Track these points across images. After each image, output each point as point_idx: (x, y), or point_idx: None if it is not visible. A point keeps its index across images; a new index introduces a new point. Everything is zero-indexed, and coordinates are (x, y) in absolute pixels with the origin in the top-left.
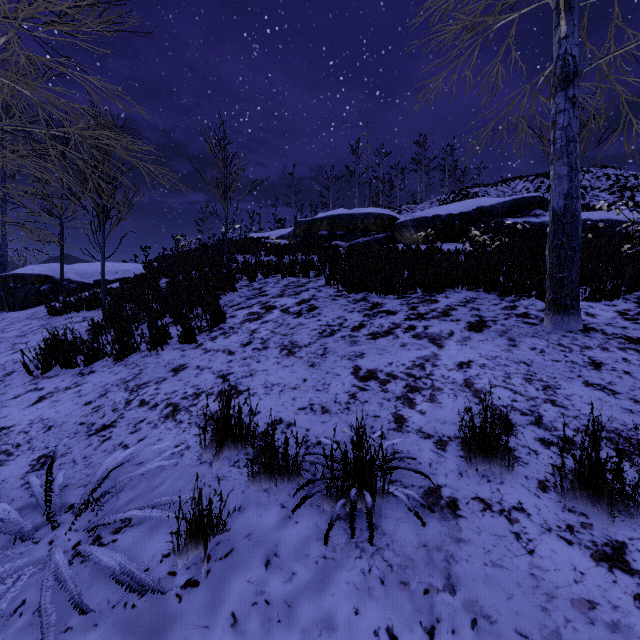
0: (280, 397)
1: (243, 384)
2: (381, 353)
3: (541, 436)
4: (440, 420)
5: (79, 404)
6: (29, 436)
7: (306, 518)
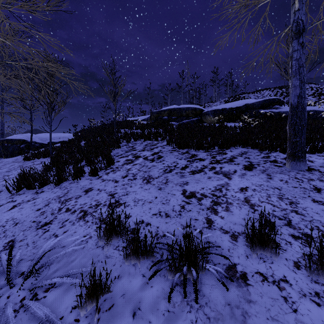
0: (142, 207)
1: (122, 199)
2: (197, 182)
3: (292, 233)
4: (232, 222)
5: (33, 210)
6: (5, 228)
7: (157, 284)
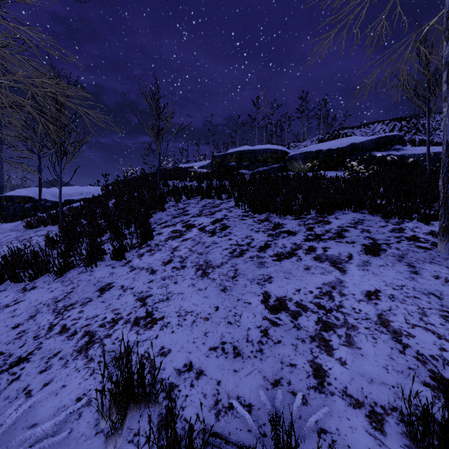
0: (192, 330)
1: (159, 310)
2: (287, 277)
3: None
4: (365, 376)
5: (8, 327)
6: None
7: None
